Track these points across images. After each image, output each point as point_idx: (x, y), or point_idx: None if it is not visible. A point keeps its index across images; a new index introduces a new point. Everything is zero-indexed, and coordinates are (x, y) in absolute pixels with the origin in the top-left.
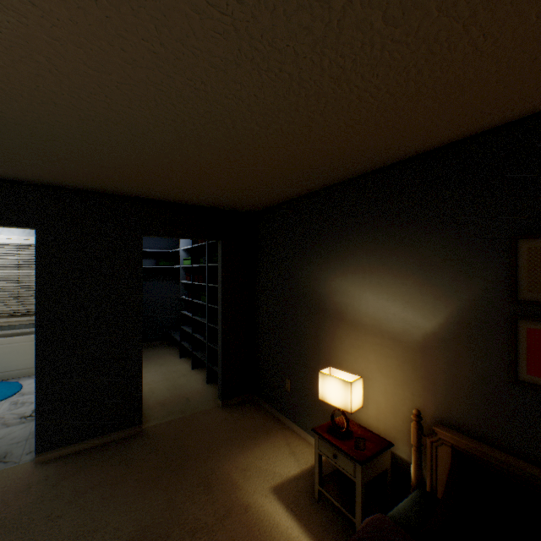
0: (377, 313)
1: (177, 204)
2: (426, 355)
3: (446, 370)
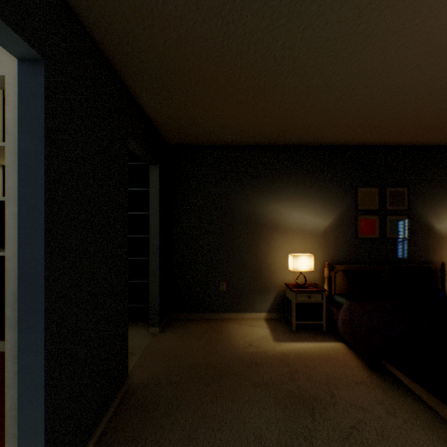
0: (300, 221)
1: (143, 112)
2: (325, 237)
3: (333, 241)
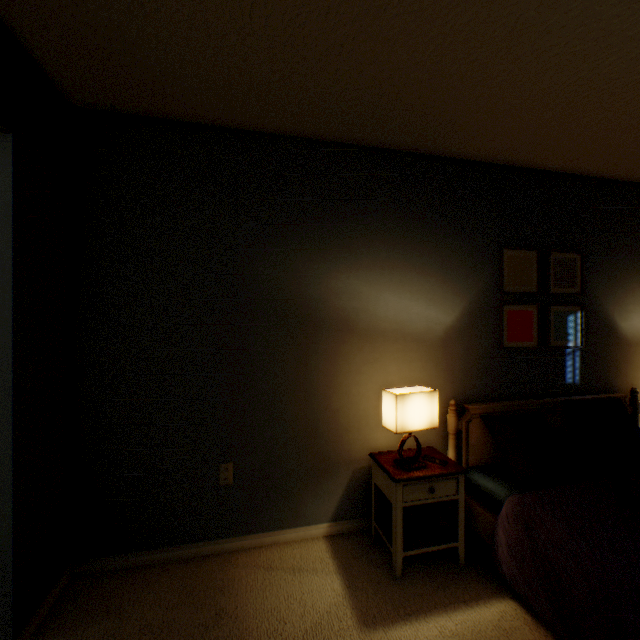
0: (399, 315)
1: None
2: (447, 348)
3: (462, 356)
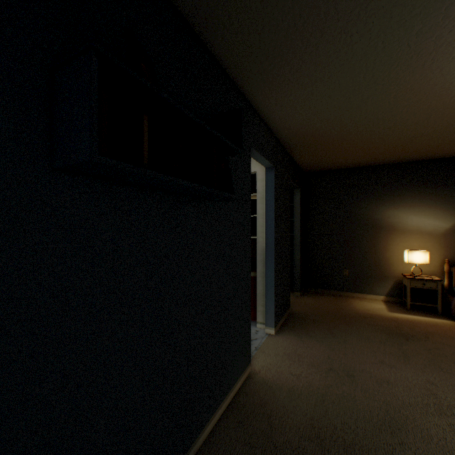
0: (418, 224)
1: (294, 162)
2: (446, 238)
3: None
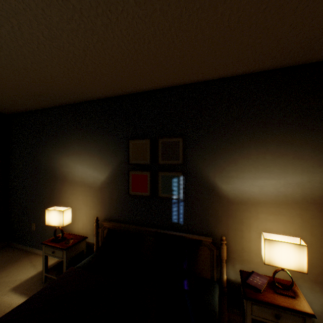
0: (83, 175)
1: None
2: (102, 191)
3: (109, 196)
